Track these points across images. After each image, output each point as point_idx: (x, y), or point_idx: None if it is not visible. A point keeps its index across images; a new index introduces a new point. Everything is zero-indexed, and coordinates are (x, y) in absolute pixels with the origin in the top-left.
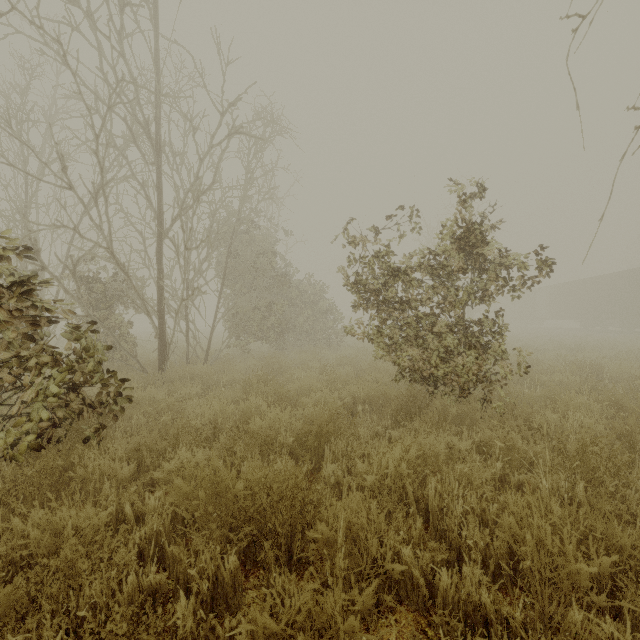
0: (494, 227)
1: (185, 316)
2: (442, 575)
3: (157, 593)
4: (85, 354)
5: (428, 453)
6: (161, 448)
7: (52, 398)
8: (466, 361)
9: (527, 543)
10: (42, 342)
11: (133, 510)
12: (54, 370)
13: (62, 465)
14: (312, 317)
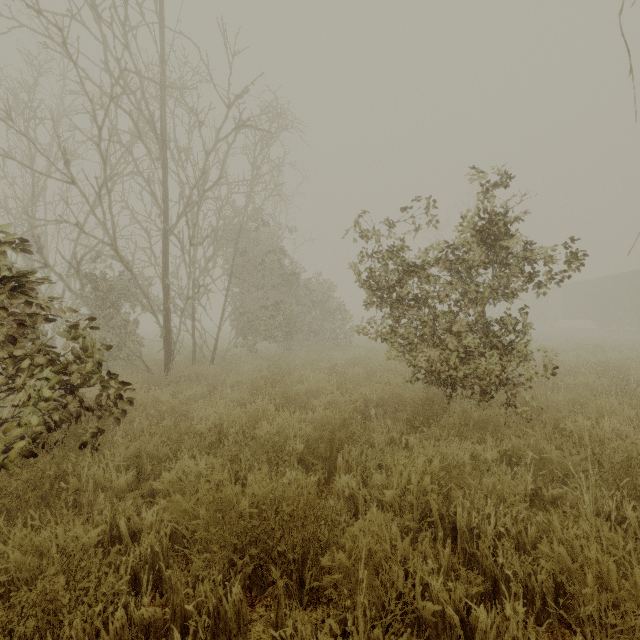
0: (518, 218)
1: (191, 315)
2: (480, 615)
3: (151, 627)
4: (83, 354)
5: (451, 463)
6: (162, 454)
7: (44, 401)
8: (488, 362)
9: (588, 583)
10: (38, 341)
11: (129, 525)
12: (48, 371)
13: (56, 473)
14: (320, 316)
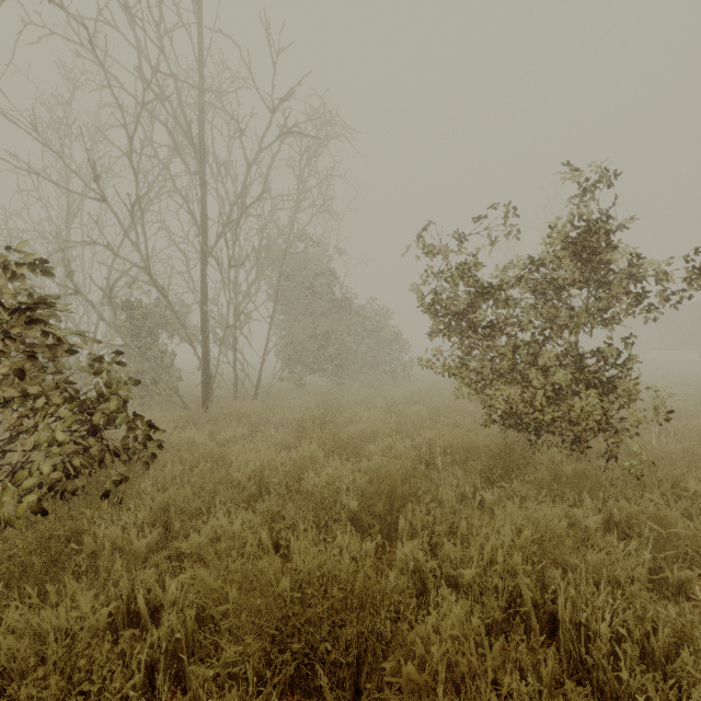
0: (621, 226)
1: (233, 346)
2: None
3: None
4: (106, 390)
5: (543, 532)
6: (194, 508)
7: (57, 447)
8: (585, 404)
9: None
10: (58, 376)
11: (149, 598)
12: (63, 411)
13: (73, 529)
14: (375, 347)
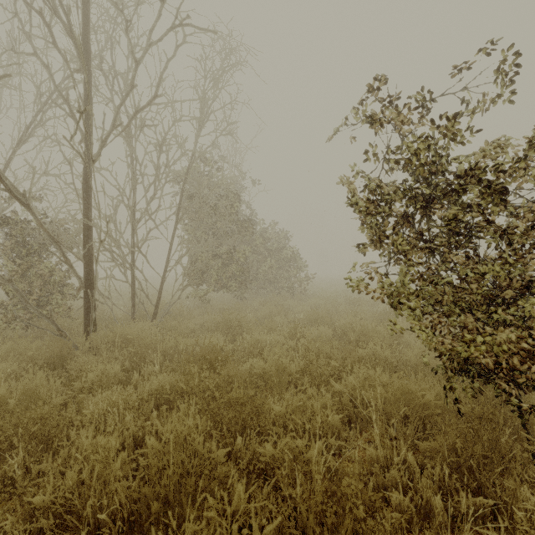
0: None
1: (130, 264)
2: None
3: None
4: None
5: None
6: None
7: None
8: None
9: None
10: None
11: None
12: None
13: None
14: (275, 265)
